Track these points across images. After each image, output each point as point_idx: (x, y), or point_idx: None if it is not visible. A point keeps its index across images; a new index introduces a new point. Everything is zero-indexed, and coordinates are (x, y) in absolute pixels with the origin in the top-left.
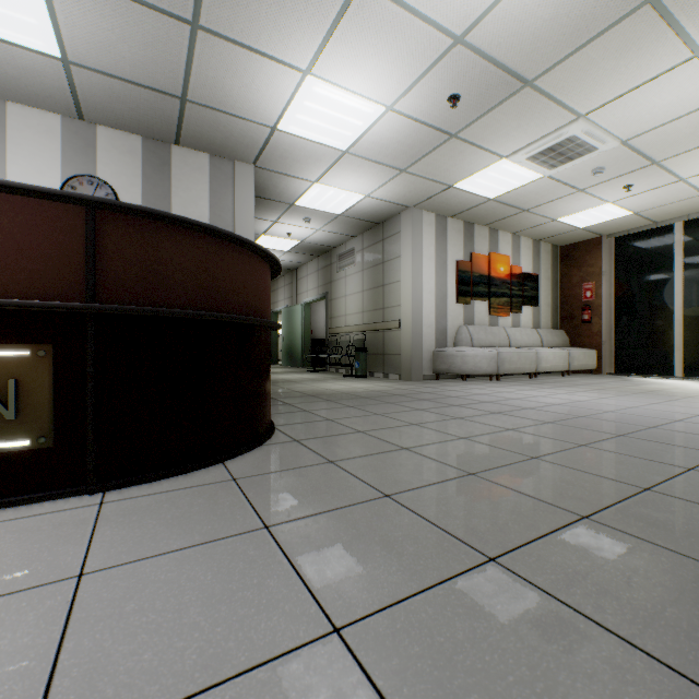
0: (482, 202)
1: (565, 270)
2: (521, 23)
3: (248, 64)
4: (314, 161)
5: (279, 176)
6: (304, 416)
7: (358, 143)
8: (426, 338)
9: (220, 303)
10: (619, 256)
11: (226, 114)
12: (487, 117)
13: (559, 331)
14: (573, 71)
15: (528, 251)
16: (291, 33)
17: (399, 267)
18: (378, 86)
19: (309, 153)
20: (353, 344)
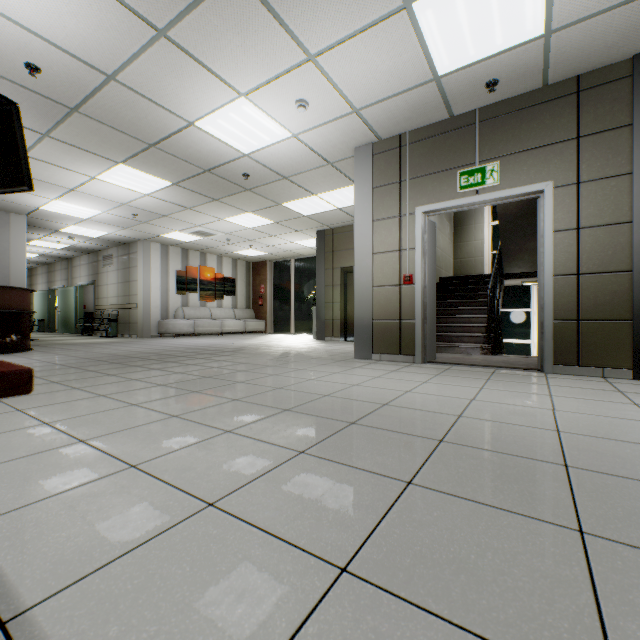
0: (184, 242)
1: (254, 276)
2: (147, 205)
3: (21, 194)
4: (68, 219)
5: (45, 221)
6: (51, 348)
7: (93, 218)
8: (154, 314)
9: (9, 307)
10: (275, 271)
11: (7, 201)
12: (156, 220)
13: (250, 310)
14: (181, 216)
15: (229, 265)
16: (43, 192)
17: (137, 272)
18: (95, 207)
19: (64, 217)
20: (111, 317)
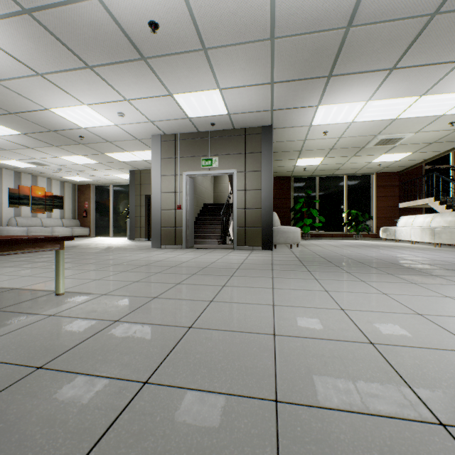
0: (18, 167)
1: (79, 195)
2: None
3: None
4: None
5: None
6: None
7: None
8: None
9: None
10: (97, 193)
11: None
12: None
13: (76, 220)
14: (22, 151)
15: (58, 186)
16: None
17: None
18: None
19: None
20: None
